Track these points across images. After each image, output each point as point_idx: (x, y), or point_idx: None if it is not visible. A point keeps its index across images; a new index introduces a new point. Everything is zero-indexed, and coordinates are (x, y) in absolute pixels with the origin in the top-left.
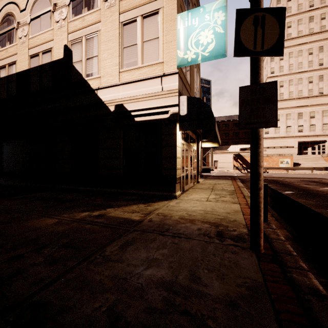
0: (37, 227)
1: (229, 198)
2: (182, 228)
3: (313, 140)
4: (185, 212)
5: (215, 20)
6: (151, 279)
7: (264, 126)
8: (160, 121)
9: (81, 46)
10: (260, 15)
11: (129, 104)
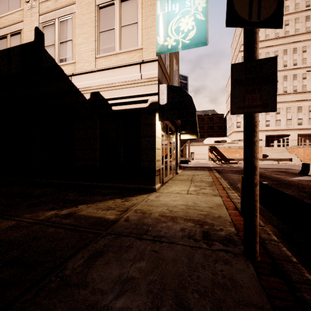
0: None
1: (209, 190)
2: (163, 229)
3: (278, 133)
4: (165, 207)
5: (196, 6)
6: None
7: (261, 110)
8: (138, 111)
9: (54, 29)
10: None
11: (106, 92)
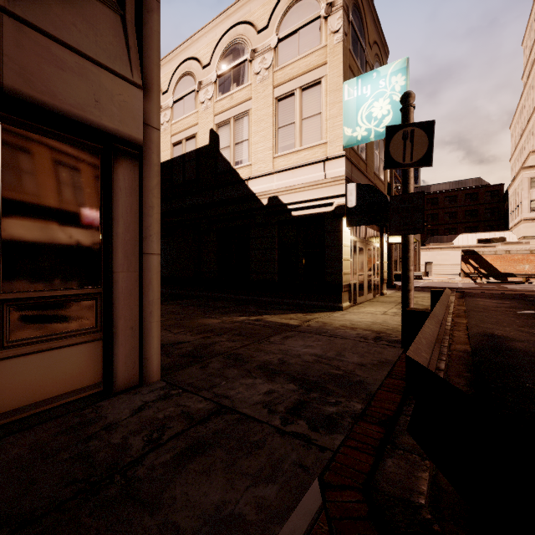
0: (207, 324)
1: None
2: (340, 332)
3: None
4: (348, 322)
5: (392, 86)
6: (307, 353)
7: (412, 233)
8: (322, 215)
9: (229, 129)
10: (409, 130)
11: (285, 196)
